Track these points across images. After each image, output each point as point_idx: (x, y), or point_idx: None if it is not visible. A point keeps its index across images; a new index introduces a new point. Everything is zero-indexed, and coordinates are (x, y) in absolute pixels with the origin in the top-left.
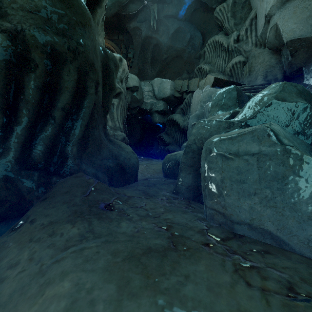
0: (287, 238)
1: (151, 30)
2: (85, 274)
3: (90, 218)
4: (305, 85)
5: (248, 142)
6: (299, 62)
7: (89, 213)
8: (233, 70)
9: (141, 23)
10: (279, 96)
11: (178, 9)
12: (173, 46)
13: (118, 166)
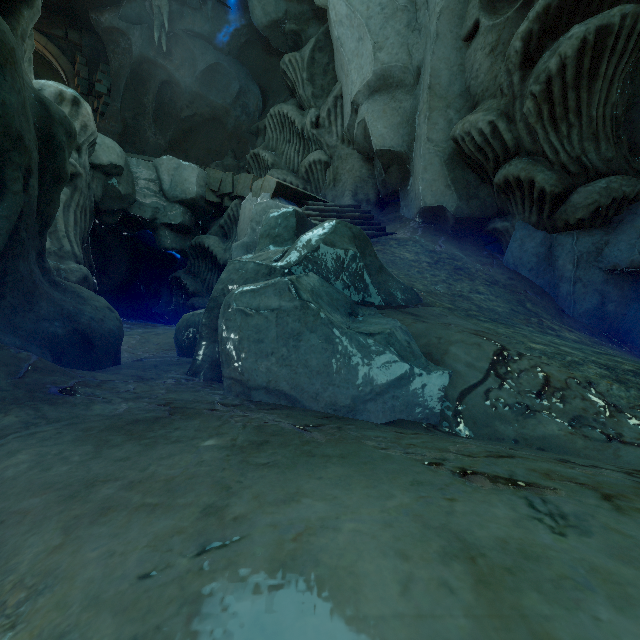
0: (300, 396)
1: (156, 48)
2: (46, 448)
3: (35, 404)
4: (401, 217)
5: (270, 296)
6: (394, 182)
7: (31, 399)
8: (311, 173)
9: (130, 24)
10: (328, 240)
11: (214, 27)
12: (206, 96)
13: (76, 335)
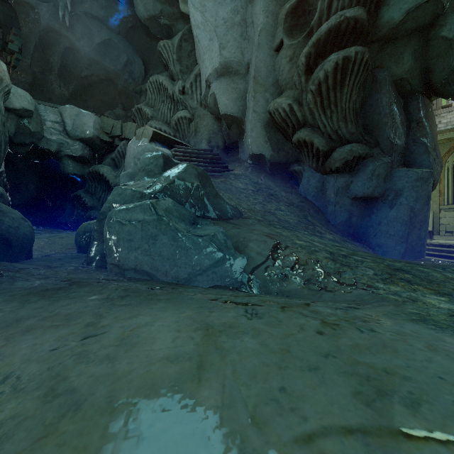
0: (156, 273)
1: (60, 22)
2: None
3: None
4: (239, 159)
5: (138, 212)
6: (234, 135)
7: None
8: (179, 125)
9: (39, 1)
10: (181, 176)
11: (107, 13)
12: (101, 62)
13: None
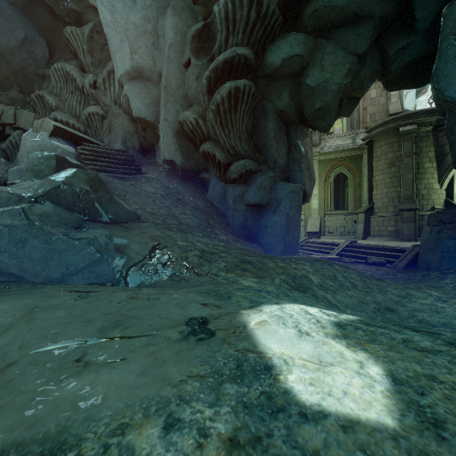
0: (25, 275)
1: None
2: None
3: None
4: (156, 162)
5: (6, 217)
6: (150, 139)
7: None
8: (91, 121)
9: None
10: (67, 181)
11: None
12: None
13: None
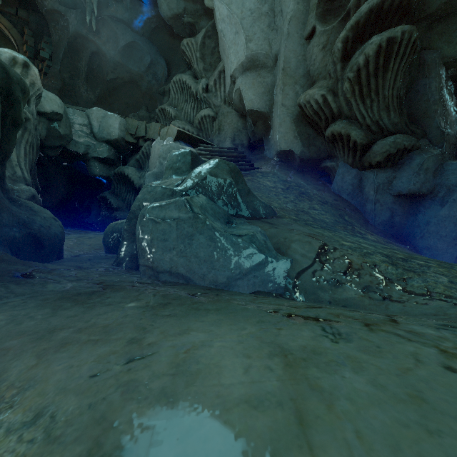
0: (192, 276)
1: (87, 28)
2: (16, 311)
3: (5, 284)
4: (265, 157)
5: (172, 209)
6: (260, 132)
7: (1, 281)
8: (203, 124)
9: (68, 8)
10: (213, 172)
11: (132, 15)
12: (125, 65)
13: (29, 238)
